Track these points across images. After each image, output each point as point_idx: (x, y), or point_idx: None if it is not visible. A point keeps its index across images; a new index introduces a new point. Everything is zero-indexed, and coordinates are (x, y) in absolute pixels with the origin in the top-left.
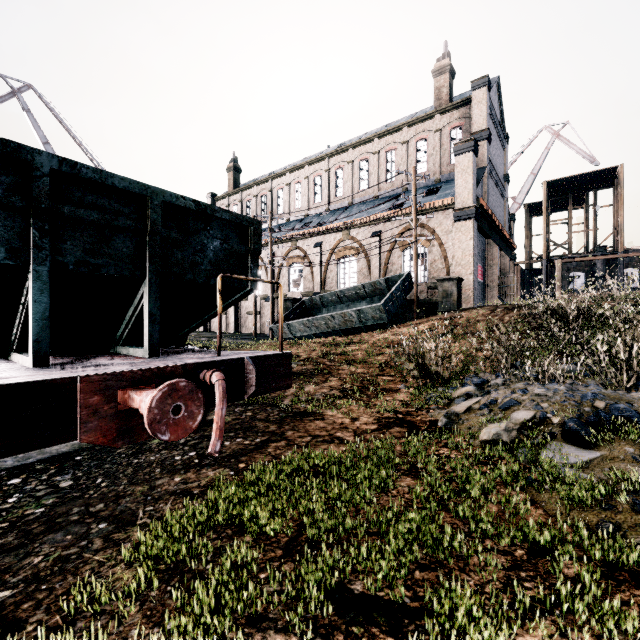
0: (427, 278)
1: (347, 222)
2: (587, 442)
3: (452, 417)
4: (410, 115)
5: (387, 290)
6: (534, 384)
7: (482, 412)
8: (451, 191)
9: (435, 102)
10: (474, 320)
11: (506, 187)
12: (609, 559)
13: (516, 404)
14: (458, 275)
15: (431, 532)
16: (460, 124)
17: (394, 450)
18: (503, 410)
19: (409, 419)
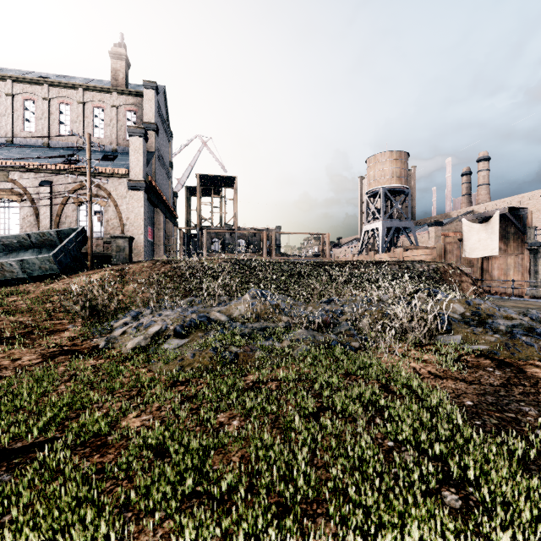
0: (104, 233)
1: (5, 162)
2: (184, 335)
3: (111, 340)
4: (87, 78)
5: (59, 242)
6: (168, 310)
7: (132, 332)
8: (126, 163)
9: (112, 80)
10: (140, 271)
11: (171, 171)
12: (175, 380)
13: (153, 323)
14: (132, 234)
15: (80, 401)
16: (135, 110)
17: (57, 371)
18: (146, 328)
19: (75, 348)
